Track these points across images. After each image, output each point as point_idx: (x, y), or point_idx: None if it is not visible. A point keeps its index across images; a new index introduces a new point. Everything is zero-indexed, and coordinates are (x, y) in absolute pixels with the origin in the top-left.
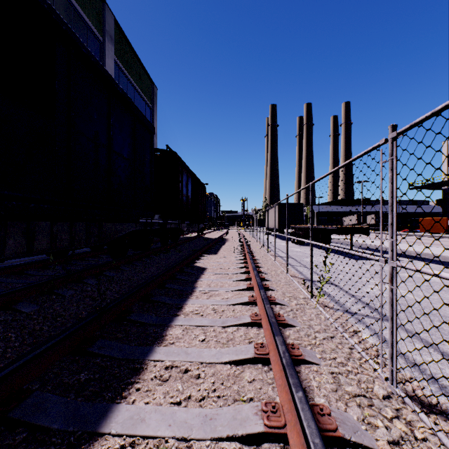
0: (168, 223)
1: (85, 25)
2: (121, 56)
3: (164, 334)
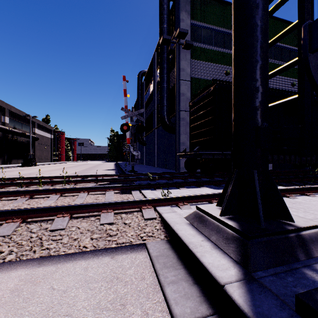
0: None
1: None
2: None
3: None
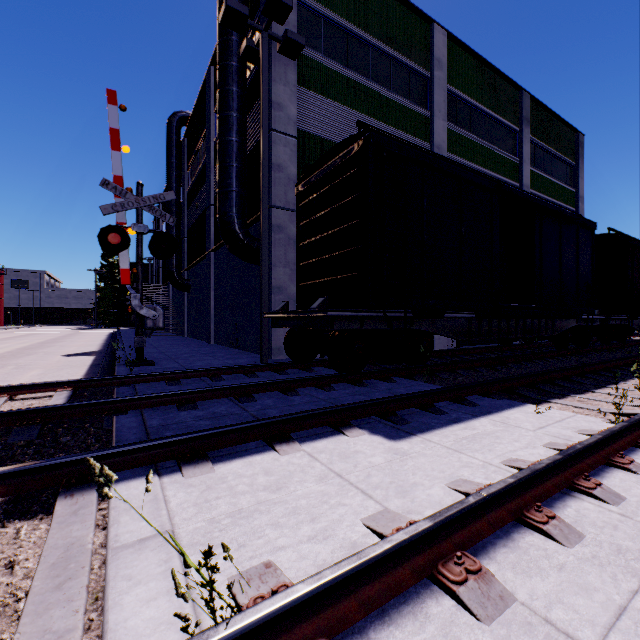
0: (610, 319)
1: (504, 128)
2: (536, 130)
3: (626, 380)
